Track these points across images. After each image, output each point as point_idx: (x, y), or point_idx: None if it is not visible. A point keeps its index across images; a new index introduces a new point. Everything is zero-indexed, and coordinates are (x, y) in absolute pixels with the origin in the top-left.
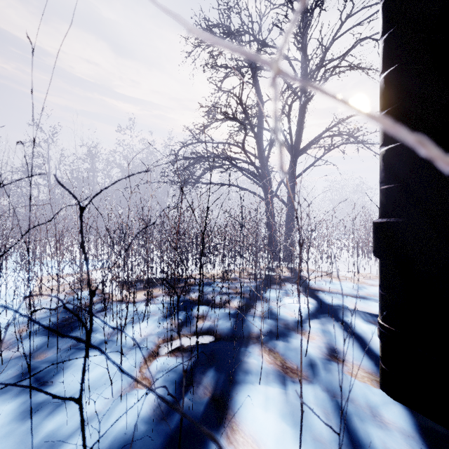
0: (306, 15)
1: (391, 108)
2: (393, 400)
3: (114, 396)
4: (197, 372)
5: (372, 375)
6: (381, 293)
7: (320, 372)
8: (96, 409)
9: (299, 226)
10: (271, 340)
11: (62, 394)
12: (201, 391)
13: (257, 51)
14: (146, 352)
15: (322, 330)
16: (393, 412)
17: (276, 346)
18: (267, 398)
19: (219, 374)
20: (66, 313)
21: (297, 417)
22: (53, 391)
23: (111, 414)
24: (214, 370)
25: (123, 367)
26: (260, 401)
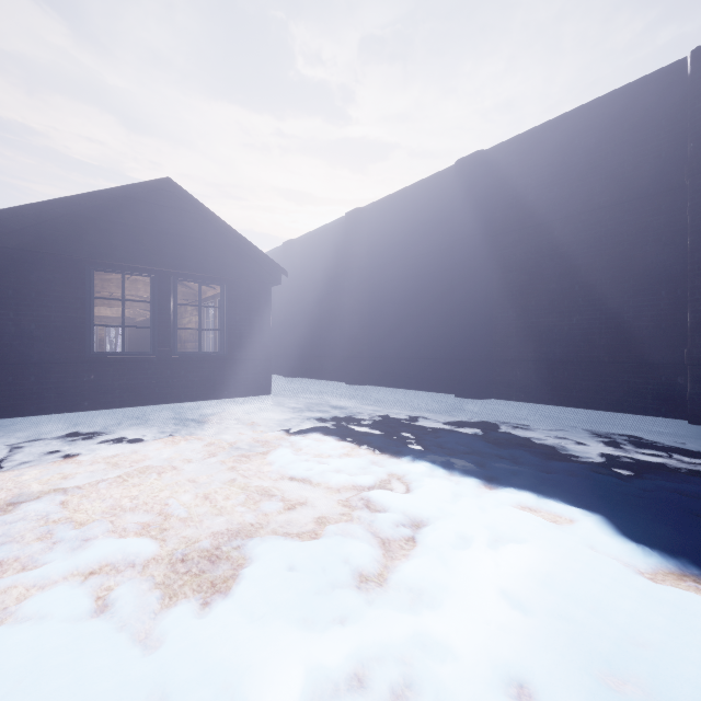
0: None
1: None
2: None
3: None
4: None
5: None
6: None
7: None
8: None
9: None
10: None
11: None
12: None
13: None
14: None
15: None
16: None
17: None
18: None
19: None
20: None
21: None
22: None
23: None
24: None
25: None
26: None
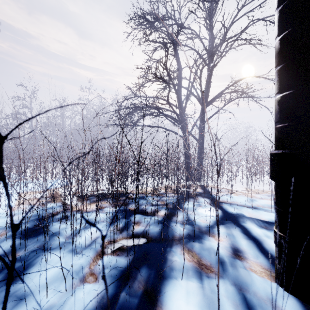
0: (212, 6)
1: (285, 63)
2: (288, 293)
3: (67, 290)
4: (133, 268)
5: (268, 271)
6: (276, 208)
7: (228, 268)
8: (52, 302)
9: (216, 156)
10: (189, 242)
11: (26, 289)
12: (136, 285)
13: (177, 32)
14: (95, 252)
15: (227, 233)
16: (288, 304)
17: (193, 247)
18: (188, 291)
19: (150, 270)
20: (37, 220)
21: (212, 309)
22: (19, 286)
23: (63, 308)
24: (146, 267)
25: (76, 265)
26: (183, 294)
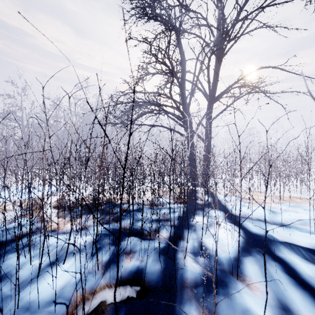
0: None
1: None
2: None
3: None
4: None
5: None
6: None
7: None
8: None
9: None
10: (209, 296)
11: None
12: None
13: (181, 15)
14: None
15: (263, 275)
16: None
17: (217, 308)
18: None
19: None
20: None
21: None
22: None
23: None
24: None
25: None
26: None
